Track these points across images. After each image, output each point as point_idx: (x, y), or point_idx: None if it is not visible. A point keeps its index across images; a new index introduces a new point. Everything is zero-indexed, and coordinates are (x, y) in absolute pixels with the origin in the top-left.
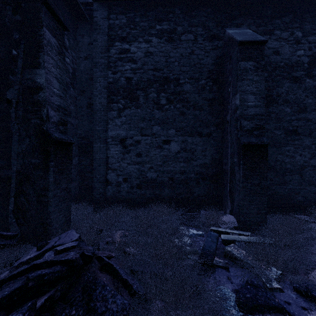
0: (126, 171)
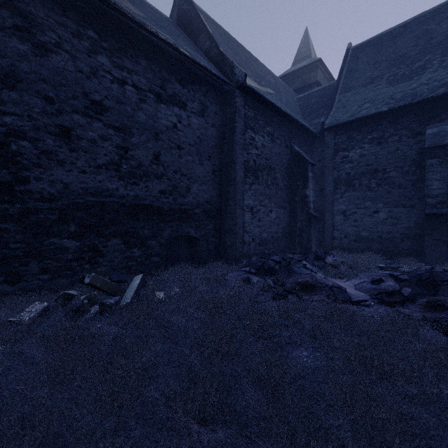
0: (346, 231)
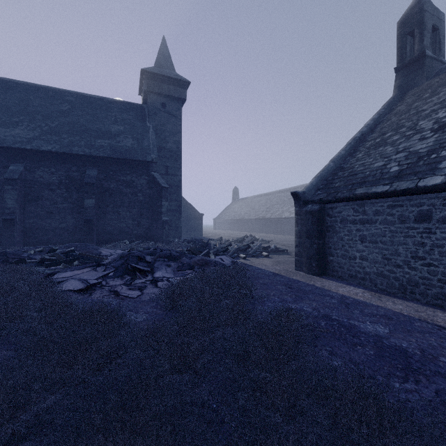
0: None
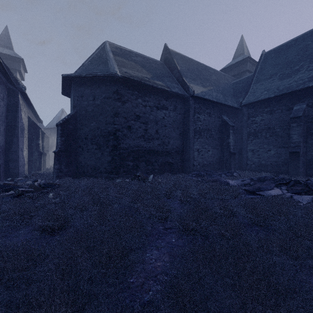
0: (254, 161)
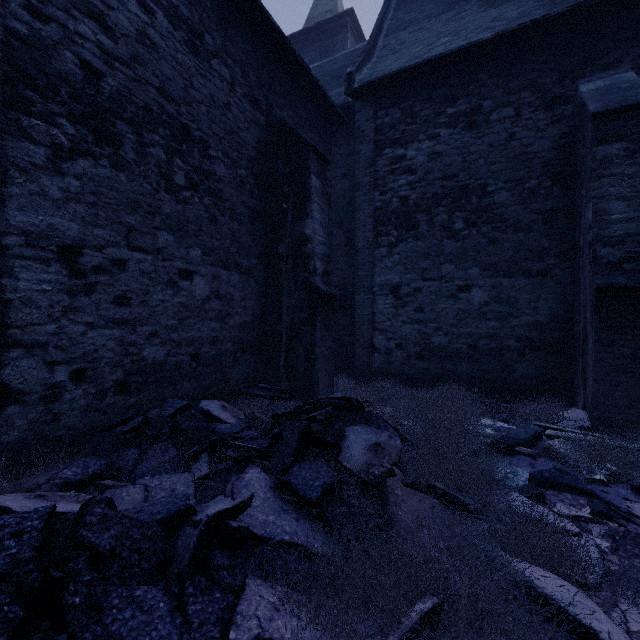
0: (400, 333)
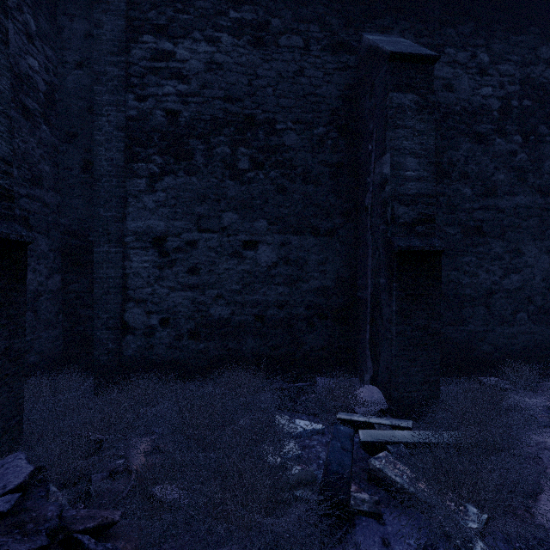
0: (167, 304)
